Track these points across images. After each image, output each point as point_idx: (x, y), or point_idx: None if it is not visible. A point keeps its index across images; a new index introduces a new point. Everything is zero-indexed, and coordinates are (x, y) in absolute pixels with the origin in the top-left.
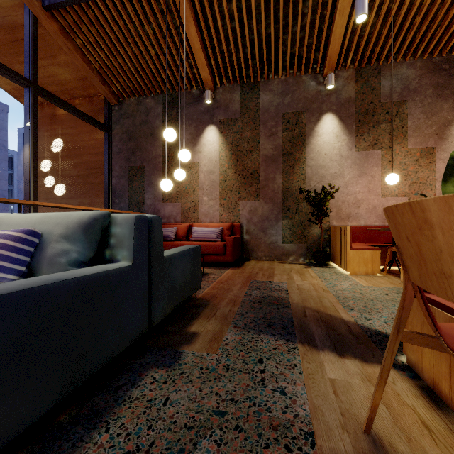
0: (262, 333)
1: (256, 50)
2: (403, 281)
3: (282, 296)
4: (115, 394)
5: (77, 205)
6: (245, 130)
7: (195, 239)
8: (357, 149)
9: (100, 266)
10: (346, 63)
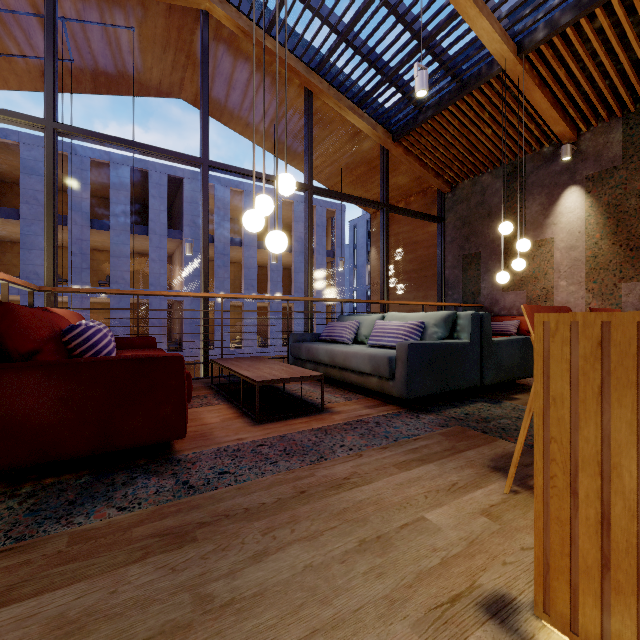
0: None
1: None
2: None
3: None
4: (461, 403)
5: (412, 299)
6: (633, 180)
7: None
8: None
9: (453, 340)
10: None
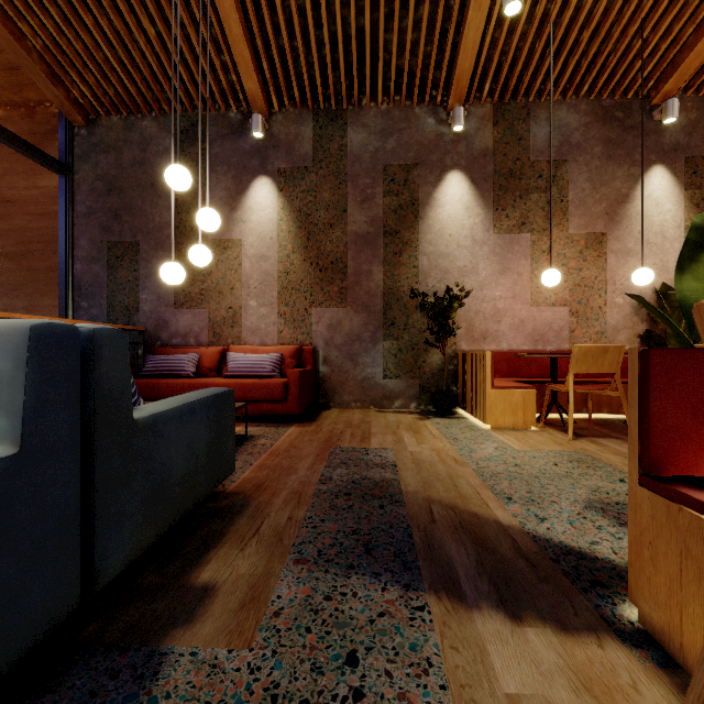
0: (353, 571)
1: (340, 53)
2: (629, 461)
3: (388, 479)
4: None
5: (1, 310)
6: (322, 189)
7: (233, 374)
8: (498, 230)
9: None
10: (481, 94)
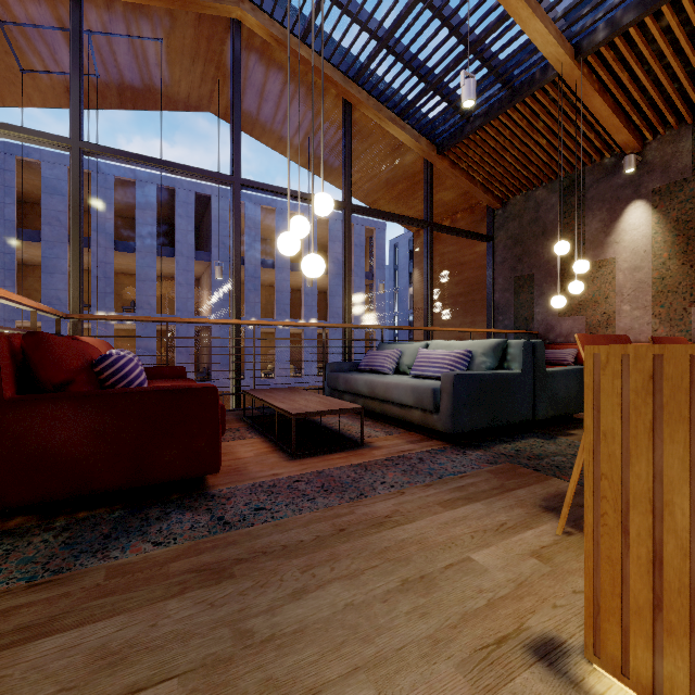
0: None
1: None
2: None
3: None
4: (512, 439)
5: (458, 325)
6: None
7: None
8: None
9: (502, 371)
10: None
